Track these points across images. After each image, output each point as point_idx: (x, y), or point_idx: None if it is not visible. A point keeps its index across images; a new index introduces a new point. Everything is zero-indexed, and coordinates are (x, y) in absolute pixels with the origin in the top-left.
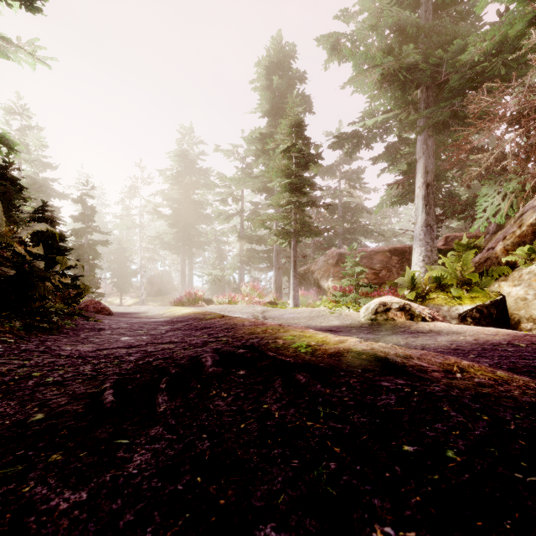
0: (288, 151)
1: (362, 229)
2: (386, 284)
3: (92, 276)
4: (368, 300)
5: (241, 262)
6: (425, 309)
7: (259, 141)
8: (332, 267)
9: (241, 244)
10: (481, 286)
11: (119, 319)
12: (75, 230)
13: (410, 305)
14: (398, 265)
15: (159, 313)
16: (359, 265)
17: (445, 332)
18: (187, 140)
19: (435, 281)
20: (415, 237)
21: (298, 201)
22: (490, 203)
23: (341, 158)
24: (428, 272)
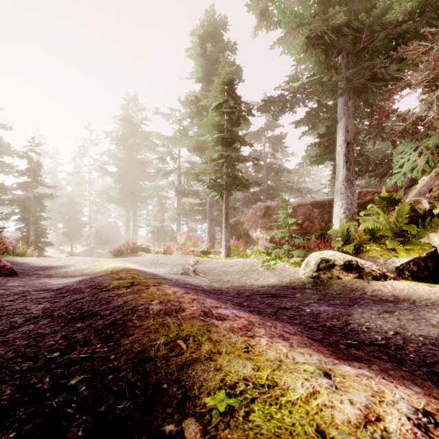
0: (220, 107)
1: (283, 186)
2: (309, 234)
3: (40, 227)
4: (301, 252)
5: (178, 214)
6: (373, 265)
7: (194, 104)
8: (259, 219)
9: (178, 198)
10: (415, 237)
11: (2, 285)
12: (21, 184)
13: (357, 261)
14: (319, 217)
15: (82, 268)
16: (292, 216)
17: (419, 300)
18: (131, 106)
19: (368, 233)
20: (336, 191)
21: (230, 155)
22: (406, 159)
23: (266, 125)
24: (362, 224)
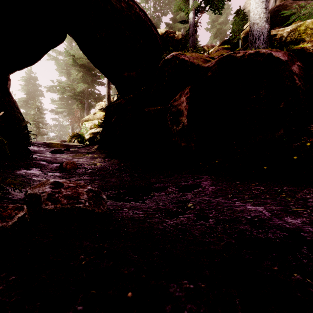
0: (34, 114)
1: (67, 134)
2: None
3: None
4: None
5: None
6: None
7: (22, 103)
8: None
9: None
10: None
11: None
12: None
13: None
14: None
15: None
16: None
17: None
18: None
19: None
20: None
21: (38, 127)
22: None
23: None
24: None
